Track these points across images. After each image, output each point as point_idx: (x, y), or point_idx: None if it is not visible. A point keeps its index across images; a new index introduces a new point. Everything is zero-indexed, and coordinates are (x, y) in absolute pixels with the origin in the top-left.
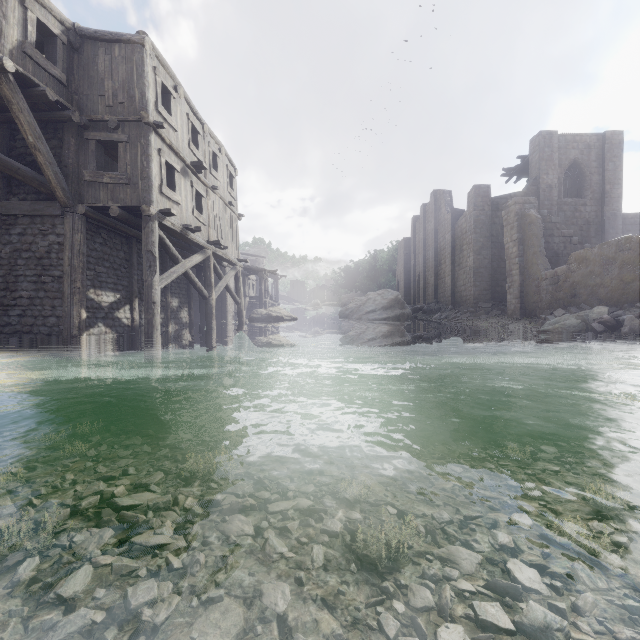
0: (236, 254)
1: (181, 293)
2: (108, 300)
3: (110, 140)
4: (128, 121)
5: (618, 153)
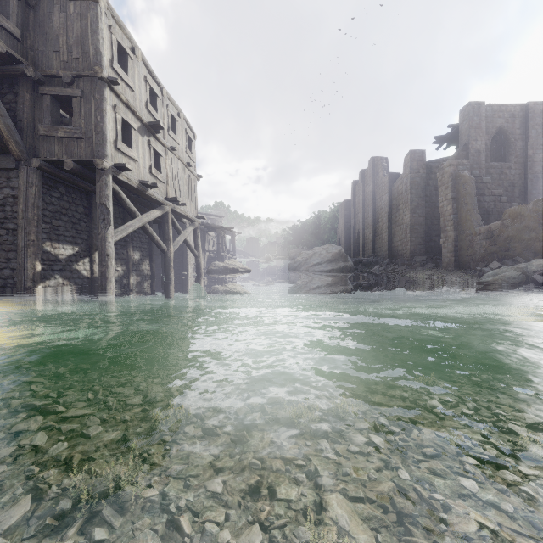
0: (194, 211)
1: (143, 247)
2: (66, 253)
3: (64, 95)
4: (82, 76)
5: (540, 121)
